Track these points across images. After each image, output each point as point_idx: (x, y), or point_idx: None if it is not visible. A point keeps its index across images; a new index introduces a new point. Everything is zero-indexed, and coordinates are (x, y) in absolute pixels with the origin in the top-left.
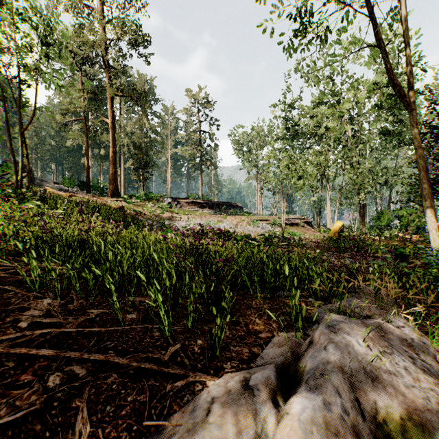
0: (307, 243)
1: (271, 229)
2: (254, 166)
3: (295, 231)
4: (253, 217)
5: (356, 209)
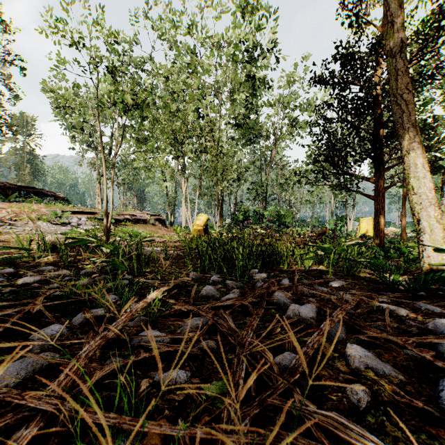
0: (157, 251)
1: (96, 227)
2: (90, 146)
3: (140, 230)
4: (63, 207)
5: (208, 209)
